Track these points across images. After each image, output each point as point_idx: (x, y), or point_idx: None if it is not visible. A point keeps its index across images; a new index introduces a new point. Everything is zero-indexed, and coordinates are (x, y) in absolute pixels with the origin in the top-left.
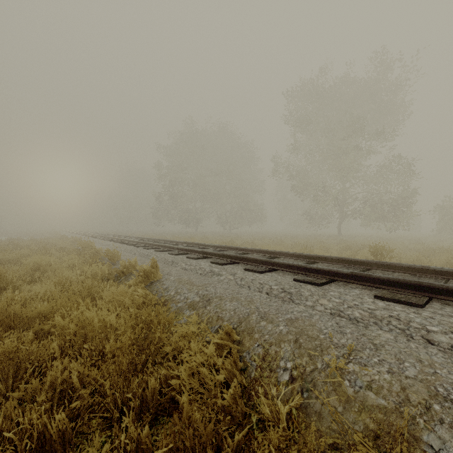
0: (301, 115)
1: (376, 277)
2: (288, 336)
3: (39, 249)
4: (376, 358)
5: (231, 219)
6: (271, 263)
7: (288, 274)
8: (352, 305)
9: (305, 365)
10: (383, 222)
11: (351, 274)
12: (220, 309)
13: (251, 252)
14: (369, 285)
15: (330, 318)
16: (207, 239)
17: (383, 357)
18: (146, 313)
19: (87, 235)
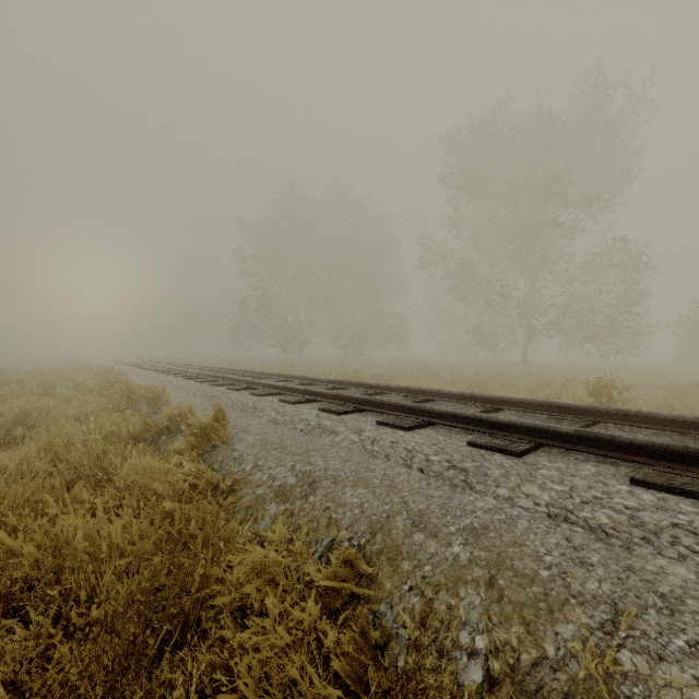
0: (465, 172)
1: (627, 442)
2: (472, 571)
3: (38, 386)
4: (679, 637)
5: (354, 337)
6: (425, 412)
7: (456, 431)
8: (589, 498)
9: (517, 647)
10: (595, 342)
11: (576, 434)
12: (334, 503)
13: (388, 391)
14: (612, 456)
15: (550, 527)
16: (316, 369)
17: (695, 633)
18: (184, 521)
19: (125, 363)
